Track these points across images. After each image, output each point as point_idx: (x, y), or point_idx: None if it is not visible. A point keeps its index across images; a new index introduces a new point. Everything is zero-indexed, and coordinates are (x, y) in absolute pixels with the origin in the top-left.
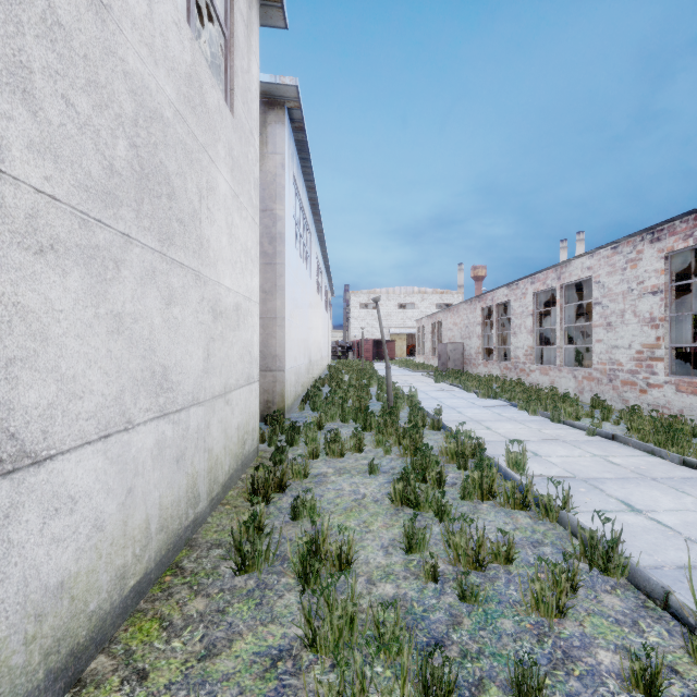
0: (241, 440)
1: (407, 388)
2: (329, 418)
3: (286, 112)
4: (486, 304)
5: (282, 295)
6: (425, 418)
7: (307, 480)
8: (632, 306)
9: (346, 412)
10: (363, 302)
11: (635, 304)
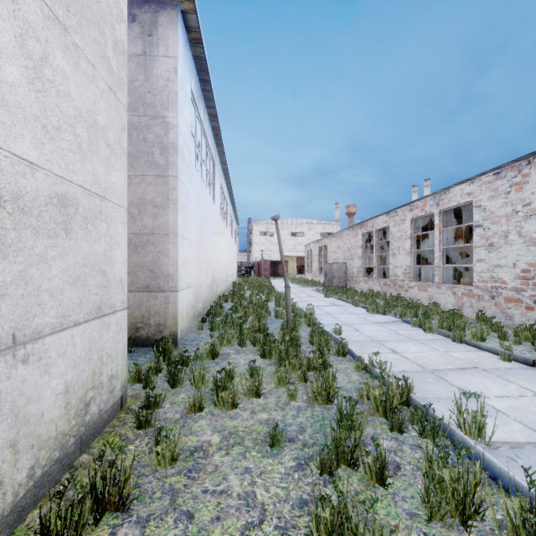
0: (76, 405)
1: (302, 303)
2: (225, 342)
3: (181, 17)
4: (366, 230)
5: (175, 210)
6: (328, 342)
7: (176, 468)
8: (517, 227)
9: (245, 333)
10: (262, 230)
11: (520, 225)
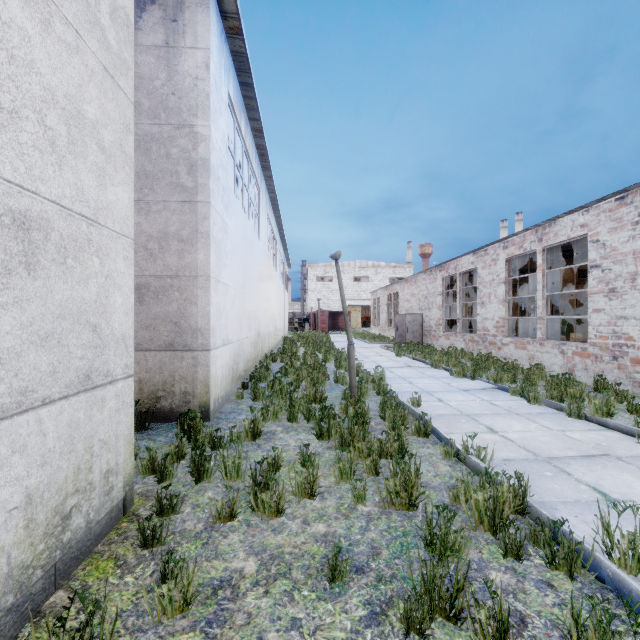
0: (46, 521)
1: (368, 363)
2: (271, 416)
3: None
4: (448, 273)
5: (206, 245)
6: (405, 418)
7: (189, 617)
8: None
9: (296, 405)
10: (319, 275)
11: None
